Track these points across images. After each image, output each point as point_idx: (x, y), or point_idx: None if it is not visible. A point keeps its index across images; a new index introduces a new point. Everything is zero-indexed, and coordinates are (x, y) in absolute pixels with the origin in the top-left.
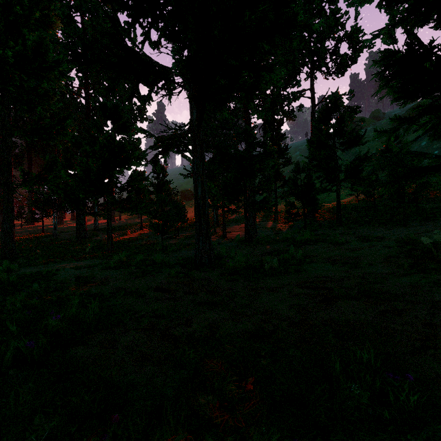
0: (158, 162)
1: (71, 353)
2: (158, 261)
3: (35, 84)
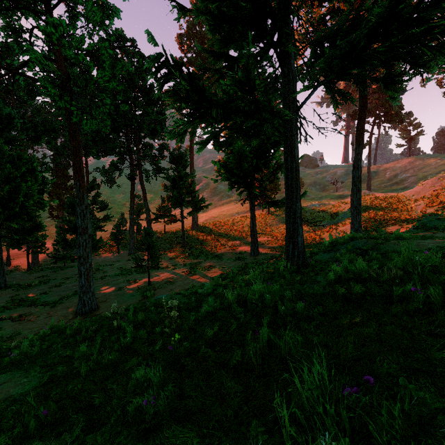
0: None
1: None
2: None
3: None
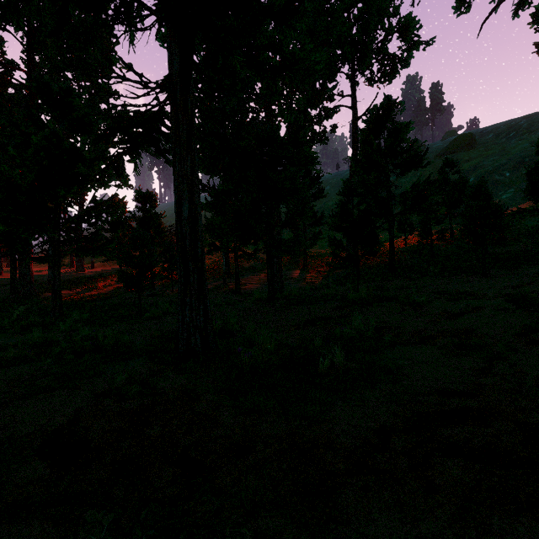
0: (122, 168)
1: None
2: (108, 344)
3: None
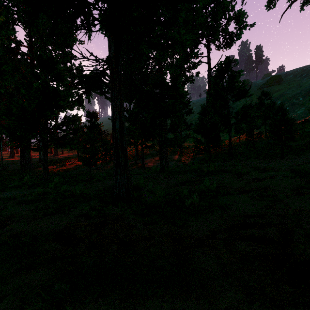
0: (82, 101)
1: None
2: (77, 193)
3: None
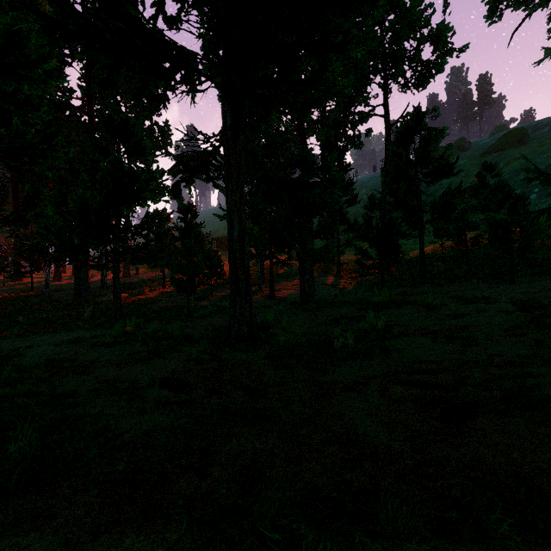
0: (179, 193)
1: None
2: (177, 333)
3: (14, 89)
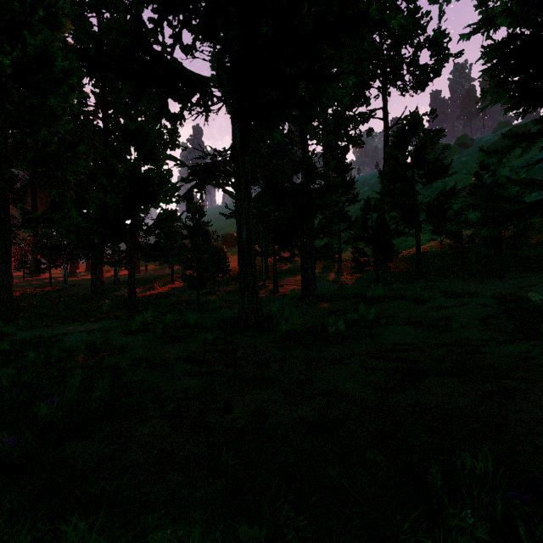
0: (192, 198)
1: (67, 451)
2: (192, 323)
3: (39, 101)
